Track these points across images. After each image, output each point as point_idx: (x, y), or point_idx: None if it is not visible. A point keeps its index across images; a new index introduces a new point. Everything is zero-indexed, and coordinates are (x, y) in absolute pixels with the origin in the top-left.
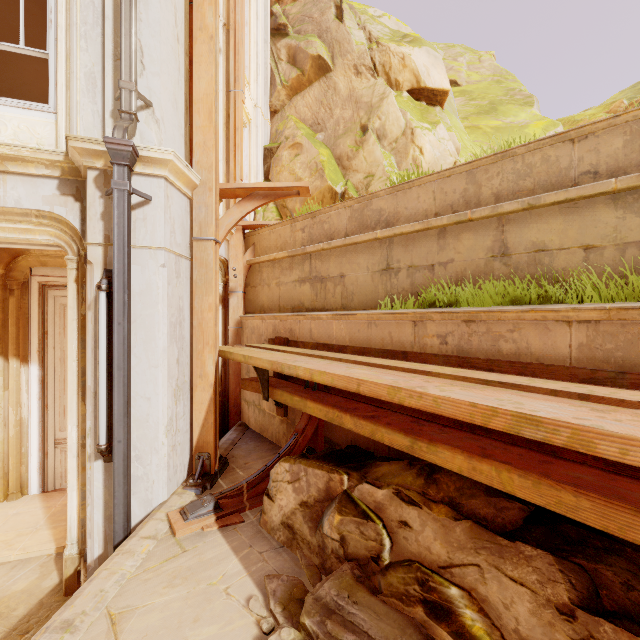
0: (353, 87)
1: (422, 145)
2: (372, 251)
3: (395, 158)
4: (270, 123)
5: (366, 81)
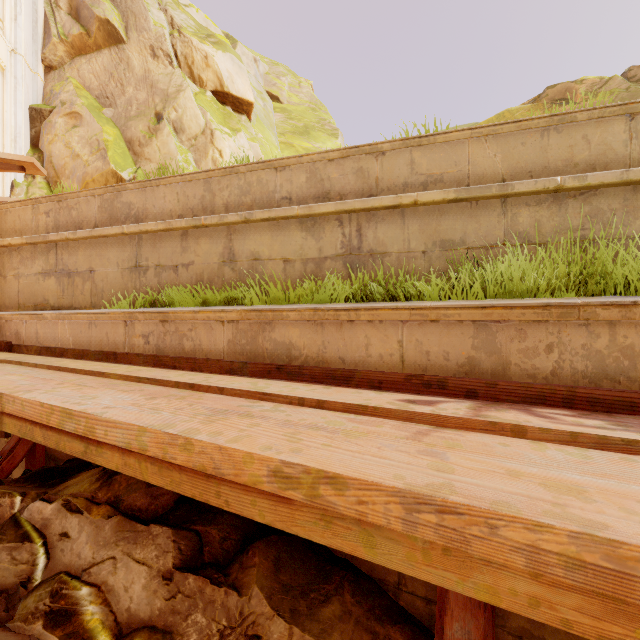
0: (149, 69)
1: (222, 148)
2: (122, 246)
3: (195, 155)
4: (44, 79)
5: (163, 67)
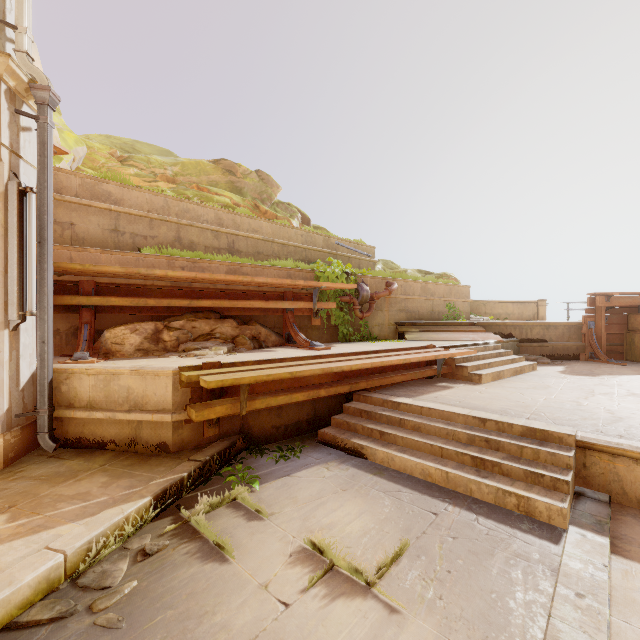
0: None
1: None
2: (103, 215)
3: None
4: None
5: None
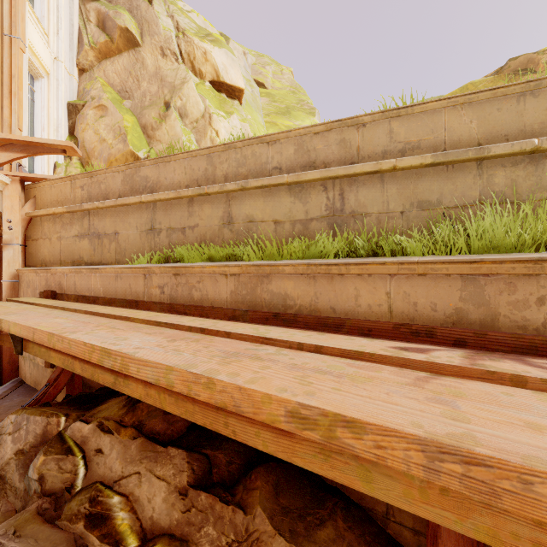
0: (159, 66)
1: (218, 129)
2: (140, 213)
3: (196, 136)
4: (78, 80)
5: (171, 64)
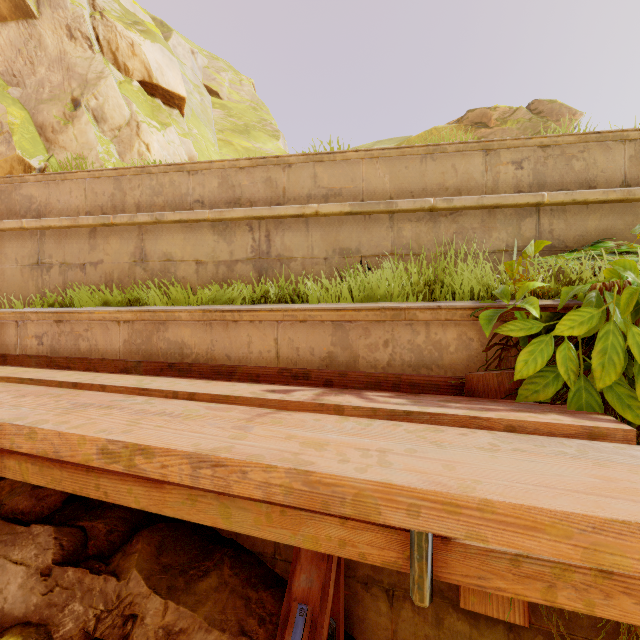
0: (65, 50)
1: (149, 142)
2: (22, 242)
3: (118, 147)
4: None
5: (82, 50)
